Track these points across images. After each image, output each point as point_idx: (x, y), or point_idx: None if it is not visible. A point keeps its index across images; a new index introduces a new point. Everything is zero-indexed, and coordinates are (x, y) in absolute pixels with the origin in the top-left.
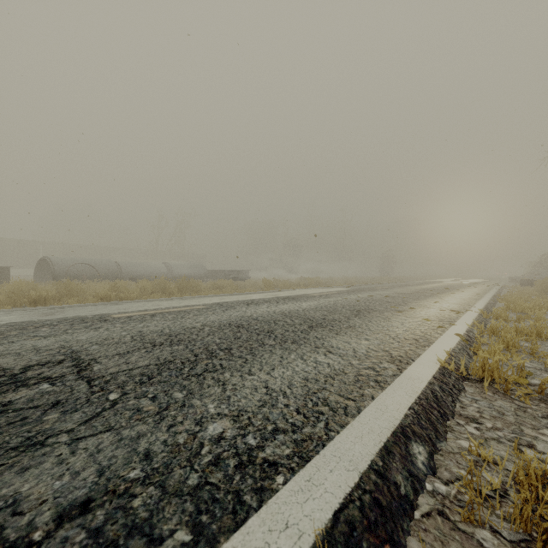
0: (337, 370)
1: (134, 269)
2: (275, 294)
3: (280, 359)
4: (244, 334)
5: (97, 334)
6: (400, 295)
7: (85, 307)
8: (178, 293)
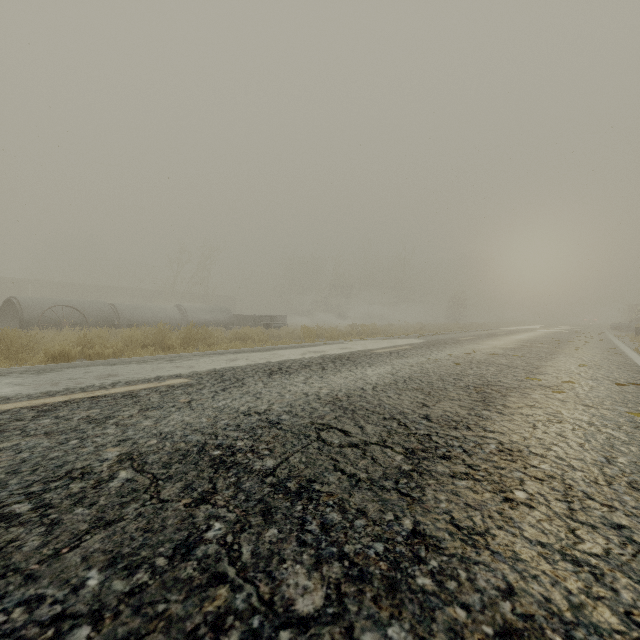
0: None
1: (135, 313)
2: (319, 351)
3: None
4: (220, 512)
5: None
6: (508, 352)
7: None
8: (183, 346)
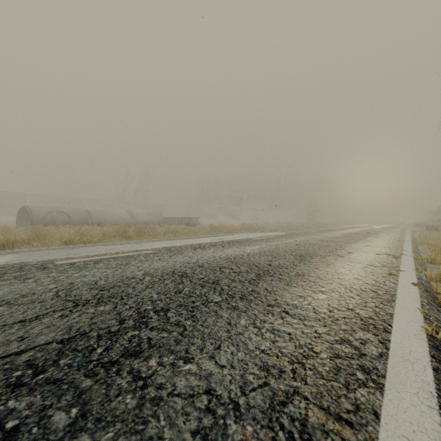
0: (304, 346)
1: (102, 216)
2: (220, 239)
3: (227, 326)
4: (187, 286)
5: (19, 287)
6: (332, 239)
7: (39, 252)
8: (136, 237)
